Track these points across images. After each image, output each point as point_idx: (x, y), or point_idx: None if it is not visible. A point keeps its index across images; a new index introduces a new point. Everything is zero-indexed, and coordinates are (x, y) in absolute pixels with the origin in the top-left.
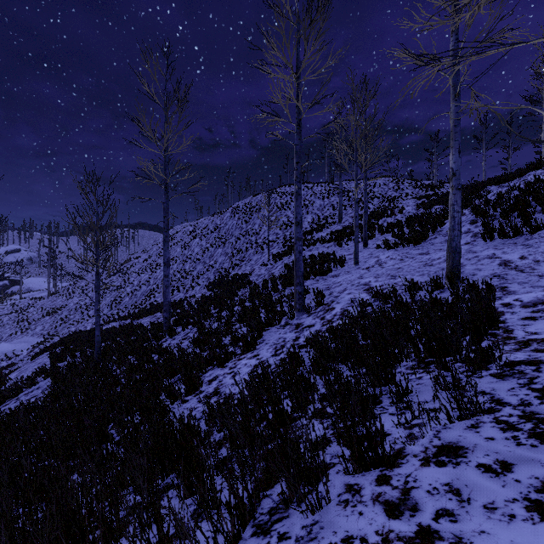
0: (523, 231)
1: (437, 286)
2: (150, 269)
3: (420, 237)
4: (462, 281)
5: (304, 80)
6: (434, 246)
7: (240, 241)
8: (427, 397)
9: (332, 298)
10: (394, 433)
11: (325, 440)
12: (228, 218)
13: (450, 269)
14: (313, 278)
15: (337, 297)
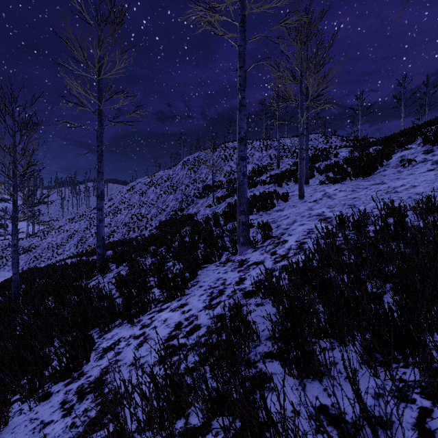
0: None
1: (430, 209)
2: (112, 213)
3: (368, 169)
4: None
5: None
6: (388, 177)
7: (189, 188)
8: None
9: (281, 231)
10: None
11: None
12: (179, 170)
13: None
14: (256, 213)
15: (287, 228)
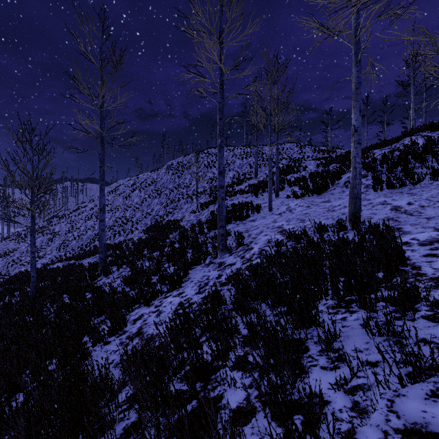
0: (406, 182)
1: (341, 228)
2: (96, 216)
3: (322, 188)
4: (364, 223)
5: (226, 42)
6: (334, 196)
7: (174, 193)
8: (358, 344)
9: (251, 239)
10: (334, 400)
11: (249, 407)
12: (163, 174)
13: (353, 212)
14: (234, 222)
15: (255, 238)
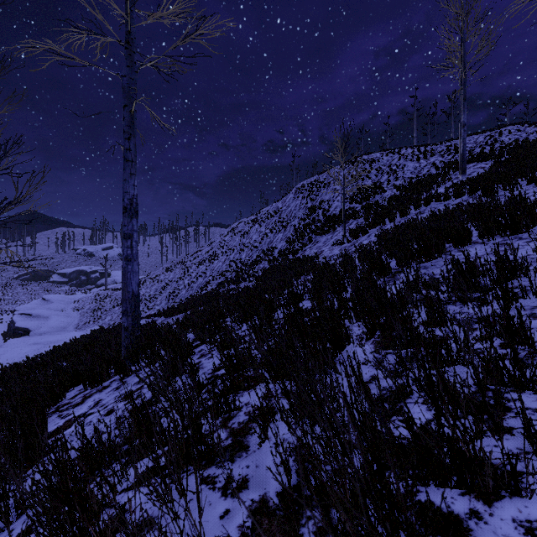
0: None
1: None
2: (209, 260)
3: None
4: None
5: None
6: None
7: (305, 222)
8: None
9: None
10: None
11: None
12: (290, 200)
13: None
14: (482, 240)
15: None
